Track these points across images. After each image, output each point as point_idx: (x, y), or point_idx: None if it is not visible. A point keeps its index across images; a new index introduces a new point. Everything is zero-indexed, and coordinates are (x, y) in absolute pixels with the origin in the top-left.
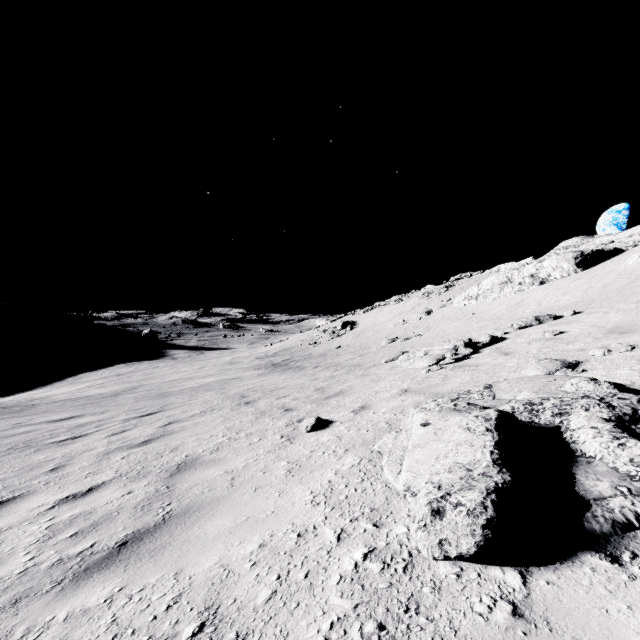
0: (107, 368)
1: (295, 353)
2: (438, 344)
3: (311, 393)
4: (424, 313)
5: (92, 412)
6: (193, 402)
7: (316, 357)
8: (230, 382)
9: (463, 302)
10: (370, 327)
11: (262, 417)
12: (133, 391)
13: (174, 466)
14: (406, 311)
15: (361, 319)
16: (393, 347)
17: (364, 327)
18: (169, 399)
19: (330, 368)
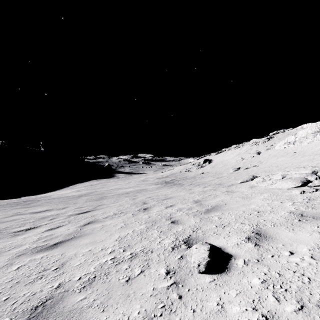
0: (87, 181)
1: (177, 176)
2: (293, 169)
3: (191, 205)
4: (255, 153)
5: (59, 207)
6: (114, 205)
7: (190, 178)
8: (140, 192)
9: (283, 146)
10: (220, 162)
11: (151, 228)
12: (89, 195)
13: (27, 312)
14: (242, 153)
15: (214, 158)
16: (239, 173)
17: (217, 162)
18: (103, 201)
19: (200, 185)
